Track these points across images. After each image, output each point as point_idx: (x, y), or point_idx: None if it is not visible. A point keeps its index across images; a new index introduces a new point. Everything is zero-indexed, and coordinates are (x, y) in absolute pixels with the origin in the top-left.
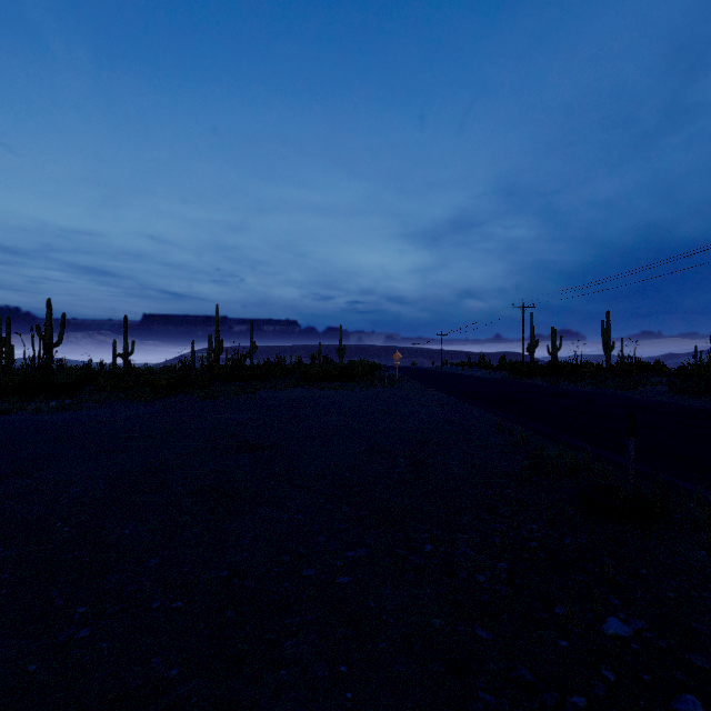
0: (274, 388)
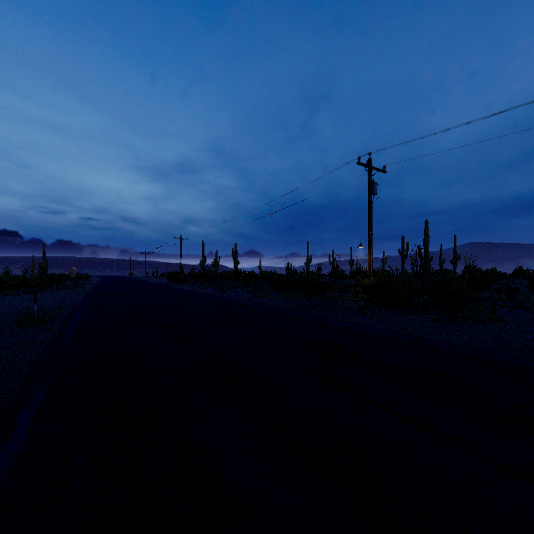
0: None
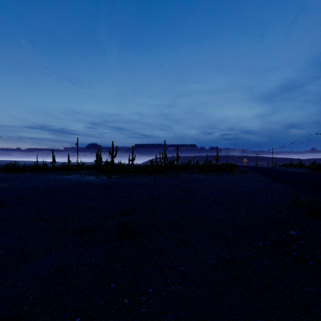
0: (189, 173)
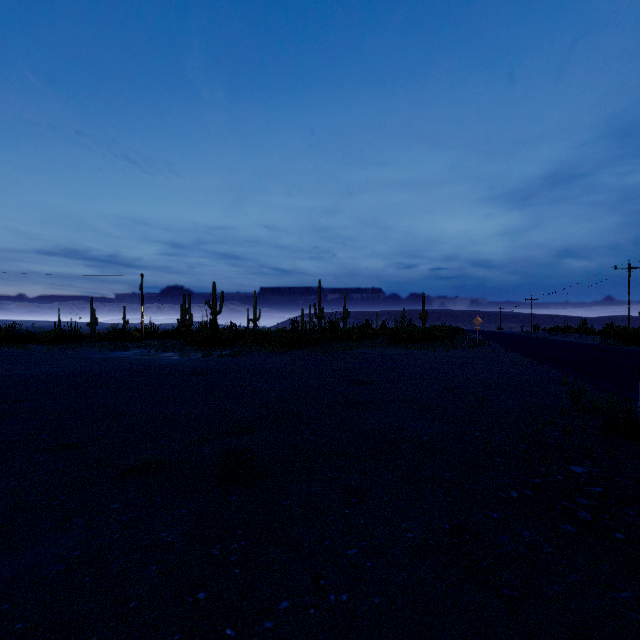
0: (367, 347)
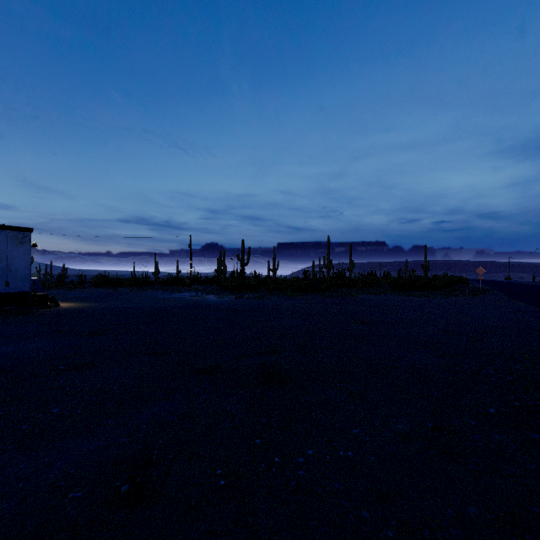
0: (371, 293)
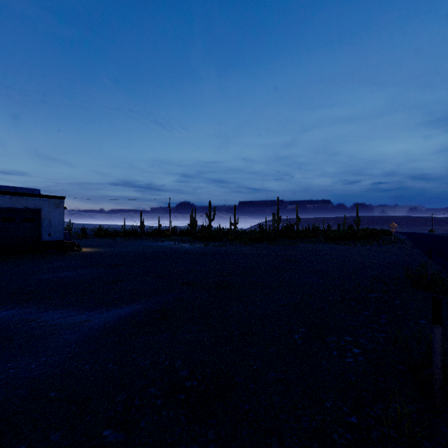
0: (307, 242)
